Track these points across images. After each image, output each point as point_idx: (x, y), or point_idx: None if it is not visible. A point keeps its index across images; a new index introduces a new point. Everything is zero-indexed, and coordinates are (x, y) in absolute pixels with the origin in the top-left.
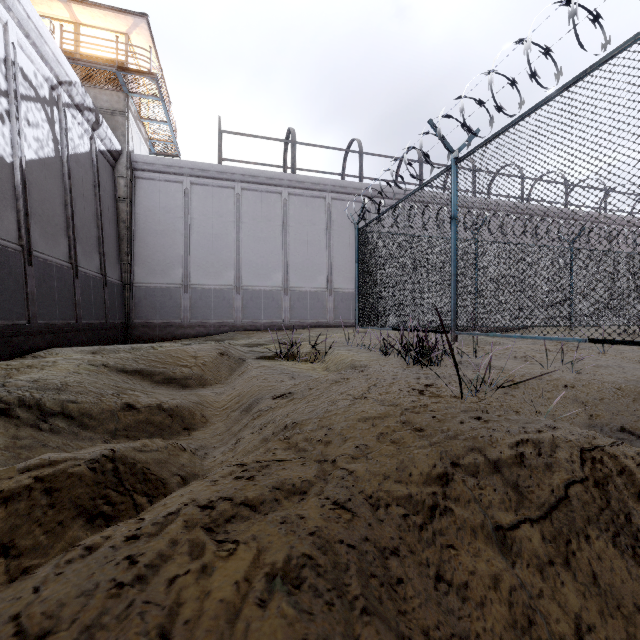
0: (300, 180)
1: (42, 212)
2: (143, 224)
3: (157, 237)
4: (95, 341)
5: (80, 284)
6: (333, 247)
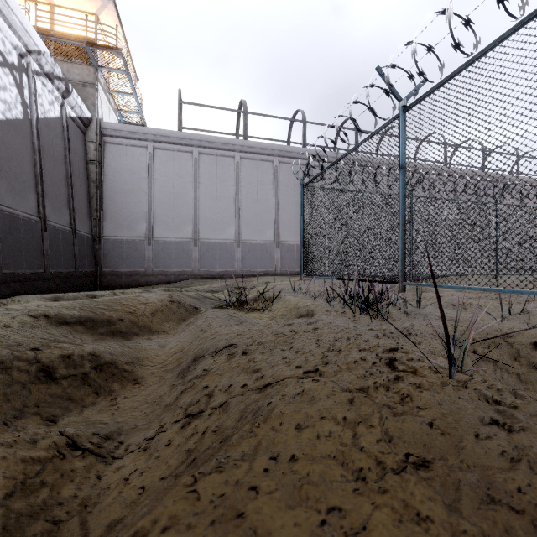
0: (251, 145)
1: (9, 169)
2: (111, 184)
3: (124, 195)
4: (64, 288)
5: (49, 236)
6: (280, 205)
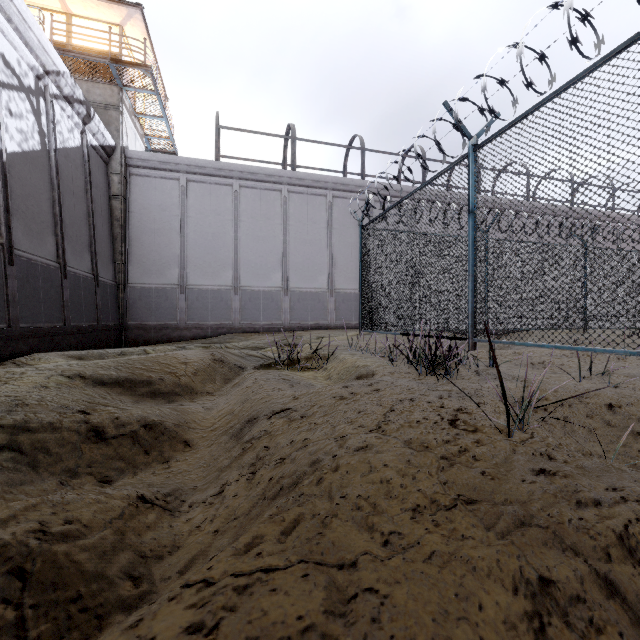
0: (300, 177)
1: (26, 208)
2: (138, 222)
3: (152, 236)
4: (85, 344)
5: (69, 285)
6: (334, 246)
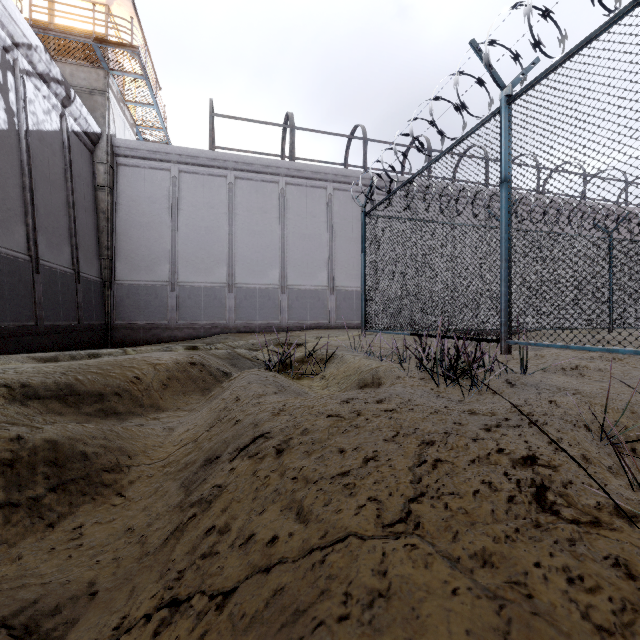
0: (299, 168)
1: None
2: (126, 215)
3: (141, 230)
4: (63, 345)
5: (42, 280)
6: (335, 241)
